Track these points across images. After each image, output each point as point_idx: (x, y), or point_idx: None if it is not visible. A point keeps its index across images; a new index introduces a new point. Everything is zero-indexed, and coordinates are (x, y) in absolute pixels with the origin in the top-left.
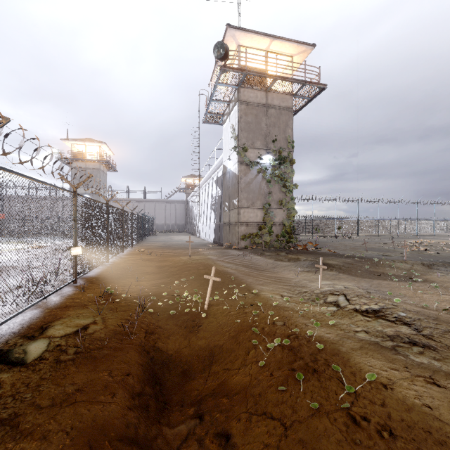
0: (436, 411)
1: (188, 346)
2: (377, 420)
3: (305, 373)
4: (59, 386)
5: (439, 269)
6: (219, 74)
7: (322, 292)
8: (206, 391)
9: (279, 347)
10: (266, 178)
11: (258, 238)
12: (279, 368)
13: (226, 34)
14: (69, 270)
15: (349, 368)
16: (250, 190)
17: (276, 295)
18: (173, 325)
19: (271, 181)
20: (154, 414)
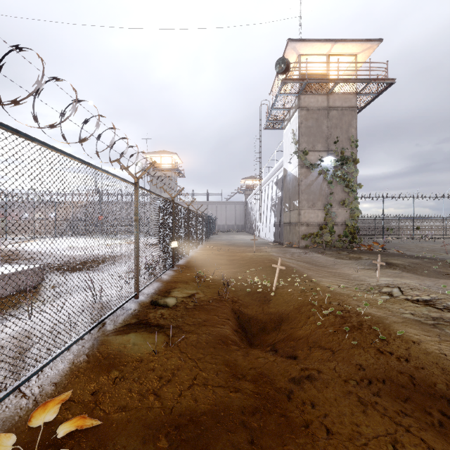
0: (449, 356)
1: (262, 313)
2: (399, 354)
3: (351, 329)
4: (193, 318)
5: None
6: (280, 87)
7: (378, 284)
8: (278, 339)
9: (333, 316)
10: (327, 180)
11: (319, 237)
12: (332, 325)
13: (286, 48)
14: (170, 258)
15: (387, 331)
16: (311, 191)
17: (334, 285)
18: (249, 300)
19: (332, 181)
20: (246, 343)
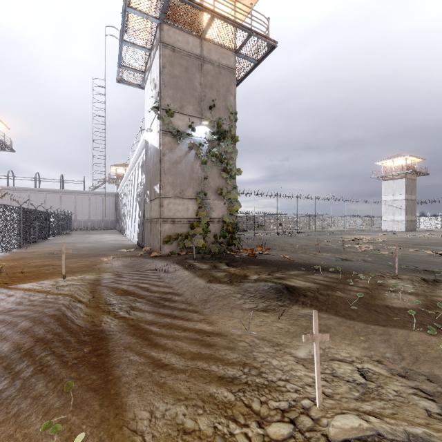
0: None
1: None
2: None
3: None
4: None
5: None
6: None
7: None
8: None
9: None
10: (201, 158)
11: (189, 239)
12: None
13: None
14: None
15: None
16: (178, 172)
17: None
18: None
19: (207, 161)
20: None
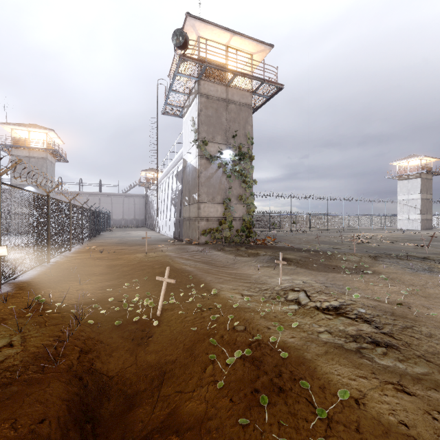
0: (413, 430)
1: (134, 364)
2: None
3: (270, 394)
4: None
5: (384, 261)
6: (178, 63)
7: (283, 289)
8: (153, 423)
9: (240, 360)
10: (227, 173)
11: (218, 233)
12: (240, 388)
13: (185, 23)
14: None
15: (316, 381)
16: (211, 184)
17: (236, 294)
18: (118, 338)
19: (231, 176)
20: None
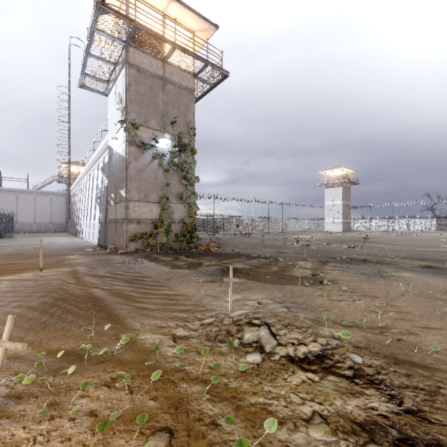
0: None
1: None
2: None
3: None
4: None
5: (335, 266)
6: (96, 14)
7: (235, 322)
8: None
9: None
10: (164, 167)
11: (153, 238)
12: None
13: None
14: None
15: None
16: (143, 178)
17: (165, 338)
18: None
19: (169, 170)
20: None
